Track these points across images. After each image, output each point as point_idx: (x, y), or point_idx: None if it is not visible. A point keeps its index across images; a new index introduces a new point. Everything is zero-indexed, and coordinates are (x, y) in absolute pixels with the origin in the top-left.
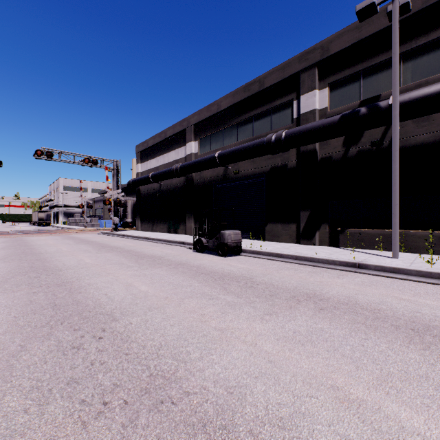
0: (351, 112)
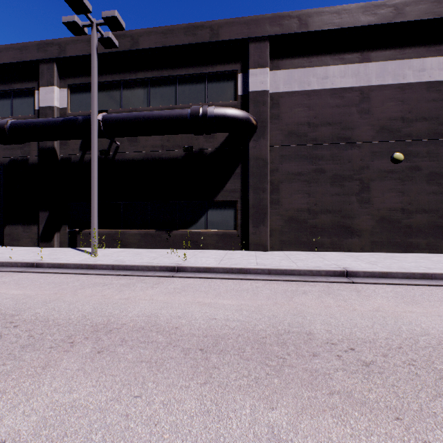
0: (72, 118)
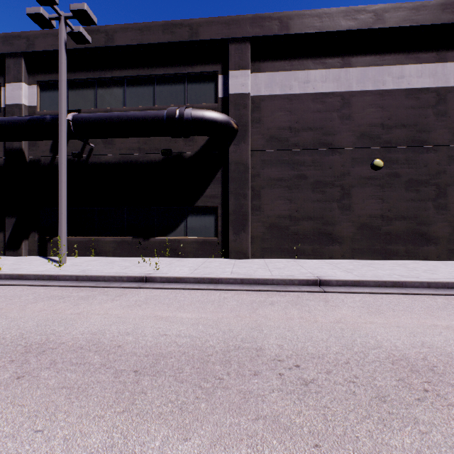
0: (39, 117)
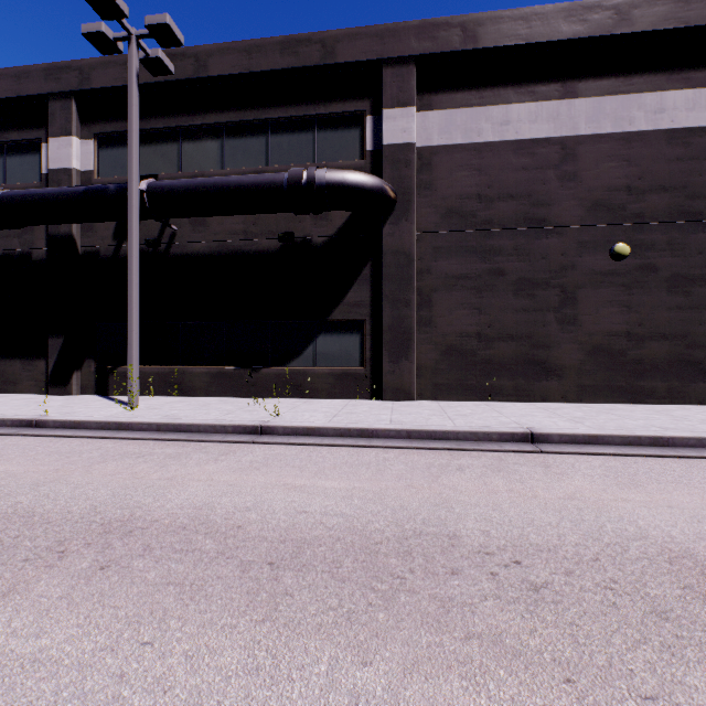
0: (99, 187)
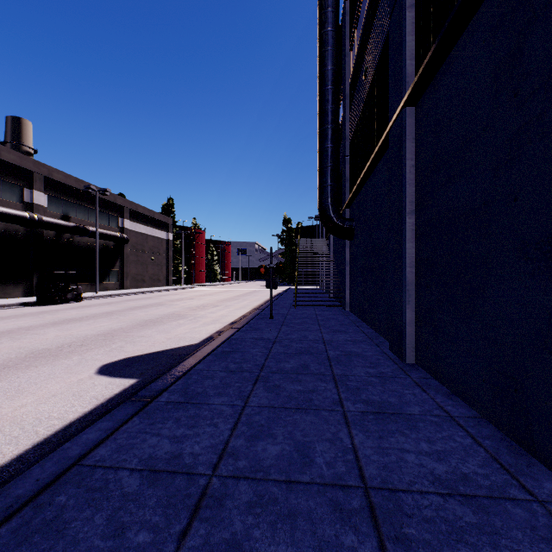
0: (78, 226)
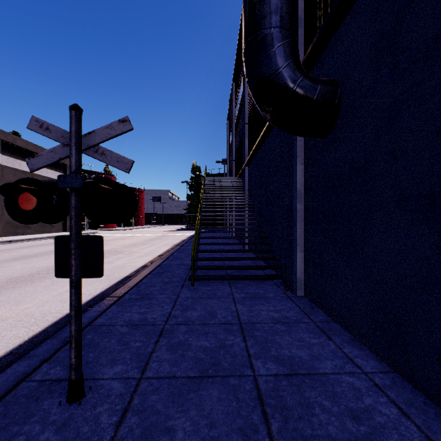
0: None
